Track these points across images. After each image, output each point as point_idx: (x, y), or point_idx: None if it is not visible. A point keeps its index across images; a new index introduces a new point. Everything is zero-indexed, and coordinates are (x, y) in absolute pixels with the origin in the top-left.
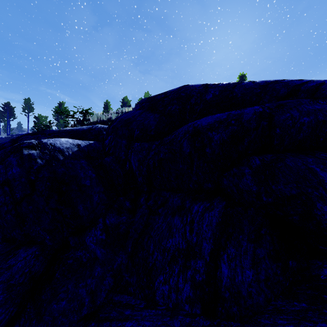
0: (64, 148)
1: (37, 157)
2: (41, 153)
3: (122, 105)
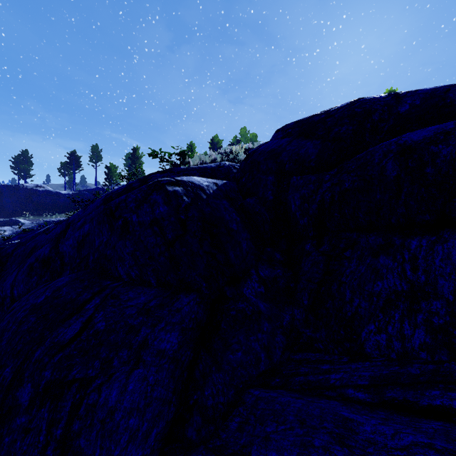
0: (204, 186)
1: (182, 194)
2: (185, 190)
3: (211, 147)
